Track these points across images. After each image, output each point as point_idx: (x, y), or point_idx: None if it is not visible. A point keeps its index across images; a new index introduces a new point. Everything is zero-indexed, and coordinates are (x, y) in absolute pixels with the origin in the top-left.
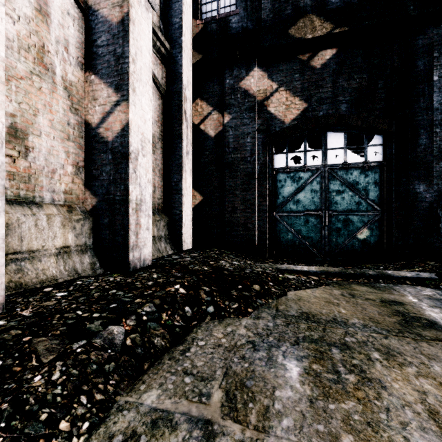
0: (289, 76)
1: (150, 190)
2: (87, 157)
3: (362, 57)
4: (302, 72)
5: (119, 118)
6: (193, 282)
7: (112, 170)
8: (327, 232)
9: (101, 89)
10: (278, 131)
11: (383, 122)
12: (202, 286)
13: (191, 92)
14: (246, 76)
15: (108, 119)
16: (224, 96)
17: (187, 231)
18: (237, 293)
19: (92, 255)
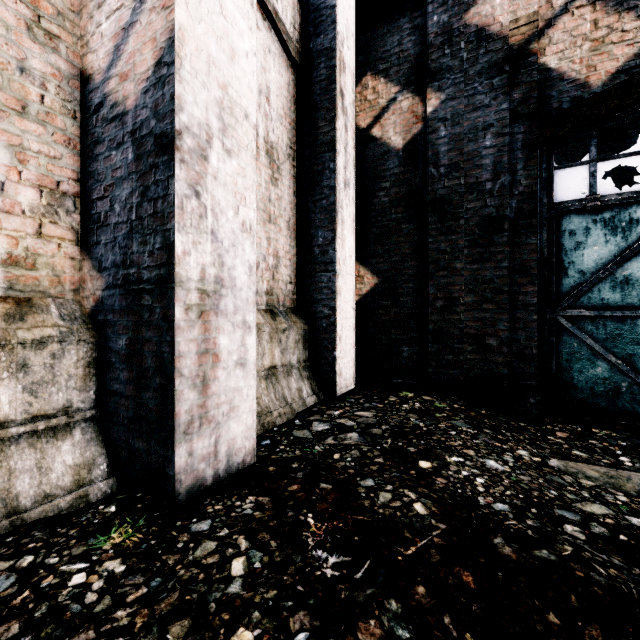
0: None
1: (251, 255)
2: (85, 169)
3: None
4: None
5: (151, 31)
6: None
7: (135, 192)
8: None
9: None
10: (570, 109)
11: None
12: None
13: (354, 56)
14: None
15: (126, 47)
16: (427, 53)
17: (346, 351)
18: None
19: (86, 440)
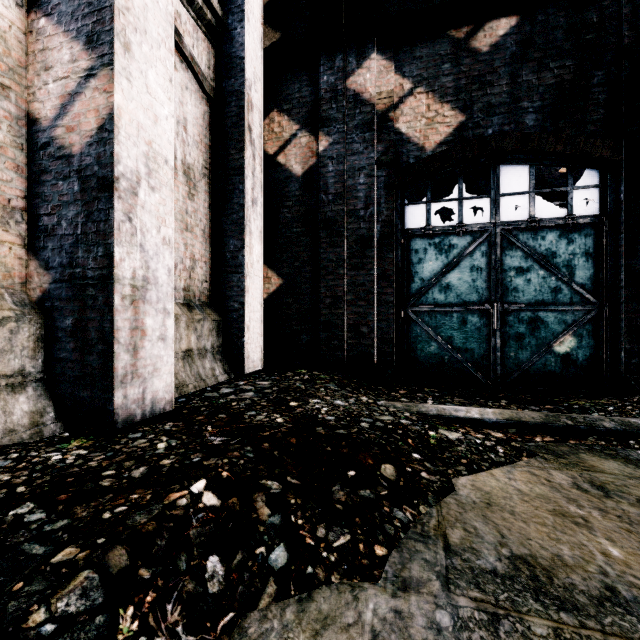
0: (432, 67)
1: (170, 261)
2: (32, 190)
3: (565, 30)
4: (456, 59)
5: (94, 104)
6: (242, 464)
7: (81, 214)
8: (499, 341)
9: (58, 46)
10: (414, 164)
11: (603, 145)
12: (262, 476)
13: (261, 97)
14: (358, 68)
15: (73, 108)
16: (319, 104)
17: (254, 338)
18: (347, 493)
19: (37, 395)
